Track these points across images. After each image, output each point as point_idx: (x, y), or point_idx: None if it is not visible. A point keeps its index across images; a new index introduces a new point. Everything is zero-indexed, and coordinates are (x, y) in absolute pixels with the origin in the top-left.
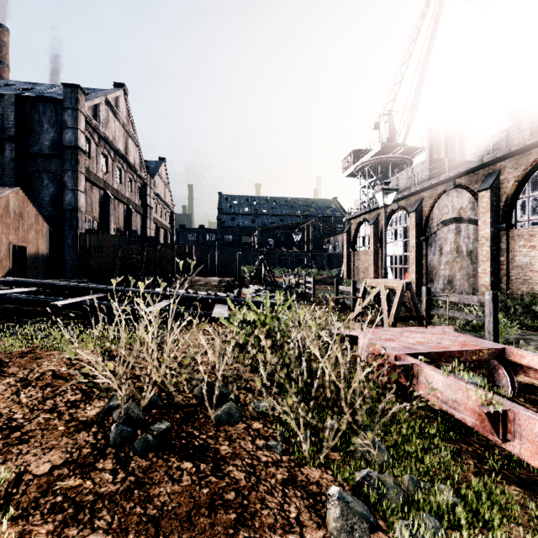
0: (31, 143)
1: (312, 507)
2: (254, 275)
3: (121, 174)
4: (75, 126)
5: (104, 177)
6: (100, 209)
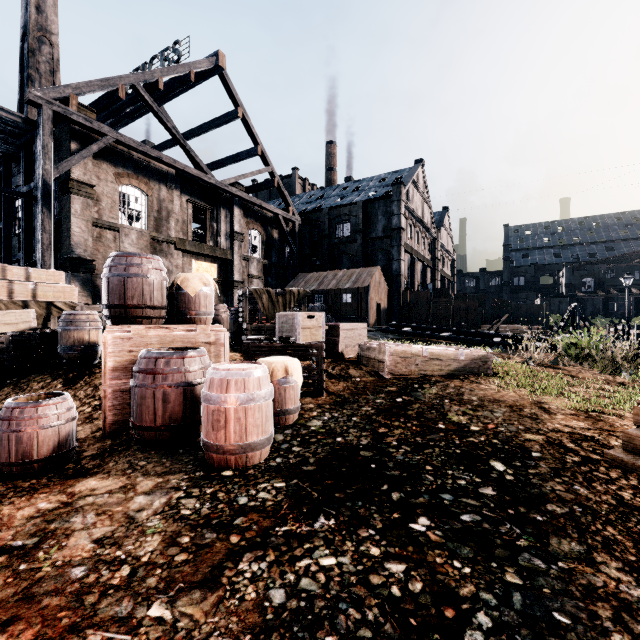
0: (371, 231)
1: (601, 376)
2: (564, 324)
3: (418, 236)
4: (399, 213)
5: (410, 243)
6: (408, 270)
